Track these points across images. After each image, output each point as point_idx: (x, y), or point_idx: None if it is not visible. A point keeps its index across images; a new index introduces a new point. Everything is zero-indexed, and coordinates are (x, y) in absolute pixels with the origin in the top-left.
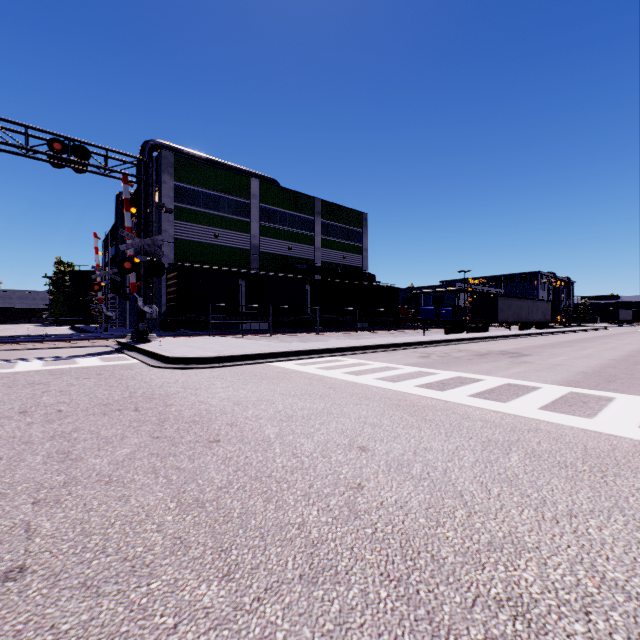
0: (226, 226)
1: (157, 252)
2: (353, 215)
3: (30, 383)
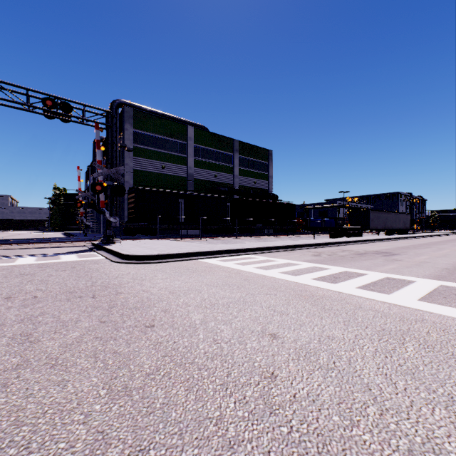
0: (170, 160)
1: (119, 178)
2: (261, 152)
3: (21, 274)
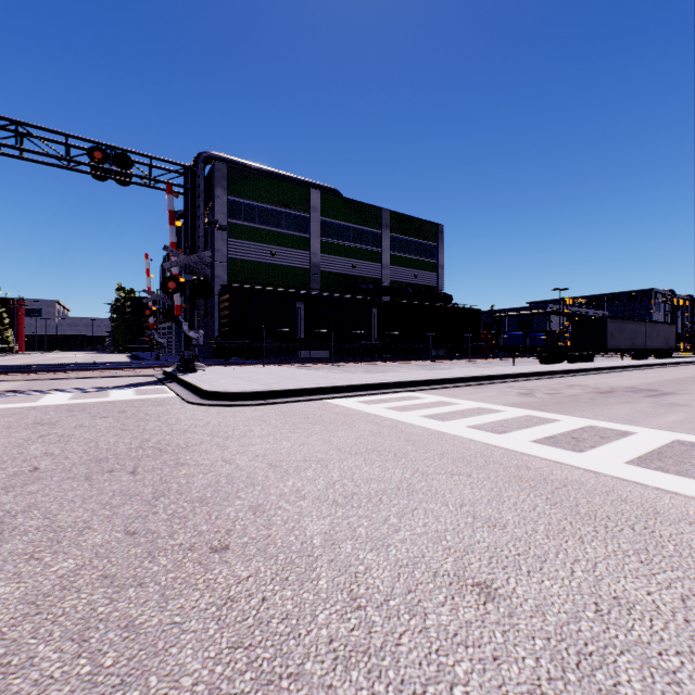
0: (283, 243)
1: (204, 270)
2: (426, 227)
3: (36, 422)
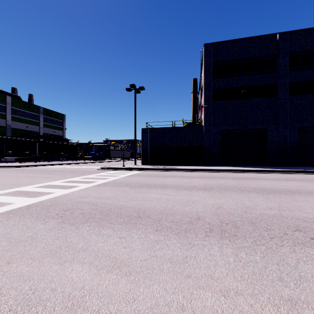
0: None
1: None
2: (59, 115)
3: None
